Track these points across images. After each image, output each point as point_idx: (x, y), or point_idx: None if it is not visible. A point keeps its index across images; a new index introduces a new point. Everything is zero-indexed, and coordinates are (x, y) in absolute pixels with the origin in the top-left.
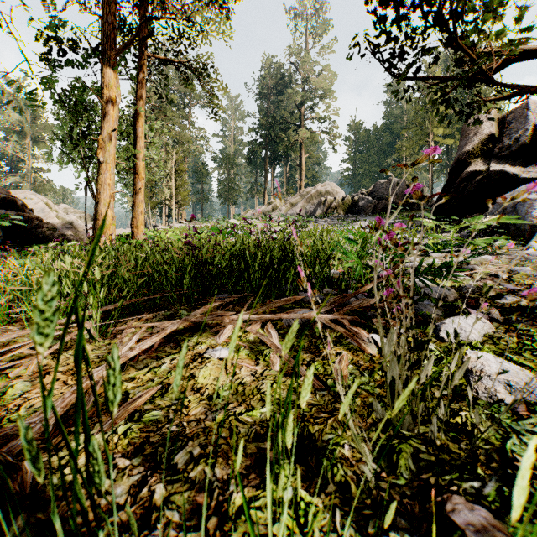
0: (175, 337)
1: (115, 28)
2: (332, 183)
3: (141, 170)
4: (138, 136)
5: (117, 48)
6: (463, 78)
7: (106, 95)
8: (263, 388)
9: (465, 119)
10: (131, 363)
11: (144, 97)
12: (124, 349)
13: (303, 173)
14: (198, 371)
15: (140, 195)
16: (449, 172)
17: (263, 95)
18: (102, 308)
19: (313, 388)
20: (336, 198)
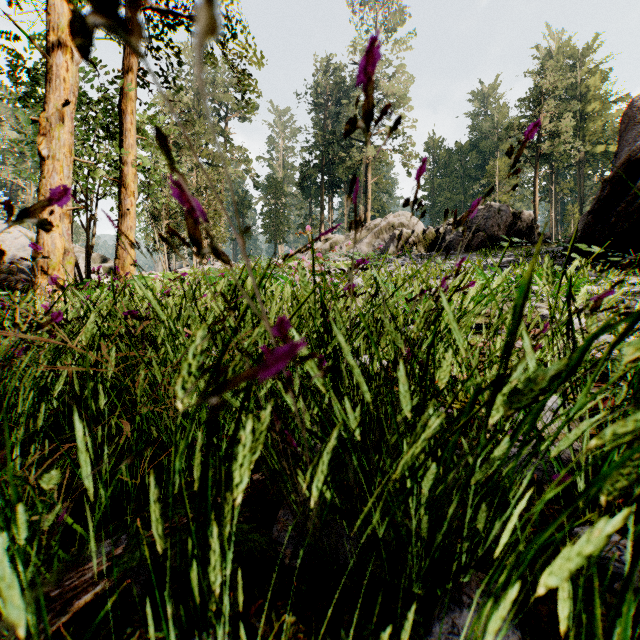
0: None
1: None
2: (408, 213)
3: (130, 181)
4: (126, 128)
5: None
6: None
7: (53, 44)
8: None
9: None
10: None
11: (136, 69)
12: None
13: (369, 202)
14: None
15: (129, 219)
16: (610, 180)
17: (319, 104)
18: None
19: None
20: (414, 231)
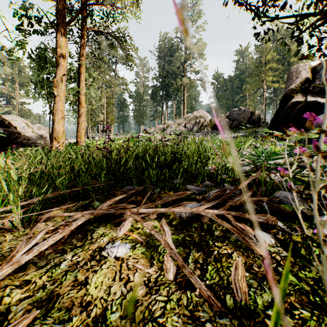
0: (85, 227)
1: (65, 9)
2: (203, 111)
3: (82, 101)
4: (81, 80)
5: (66, 22)
6: (326, 9)
7: (59, 52)
8: (155, 311)
9: (313, 53)
10: (34, 260)
11: (85, 55)
12: (25, 248)
13: (185, 105)
14: (92, 276)
15: (82, 117)
16: (279, 102)
17: (161, 57)
18: (29, 200)
19: (211, 311)
20: (206, 120)
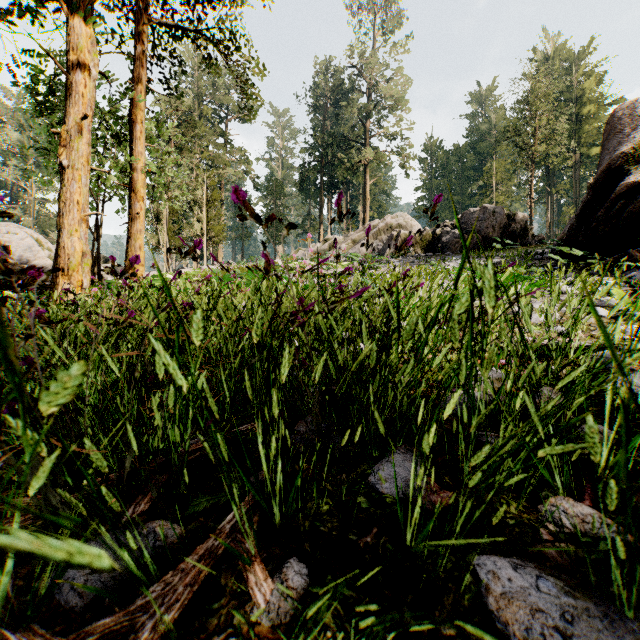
0: None
1: None
2: (405, 214)
3: (139, 186)
4: (136, 136)
5: None
6: None
7: (73, 62)
8: None
9: None
10: None
11: (145, 81)
12: None
13: (367, 203)
14: None
15: (138, 223)
16: (592, 186)
17: (318, 106)
18: None
19: None
20: (411, 232)
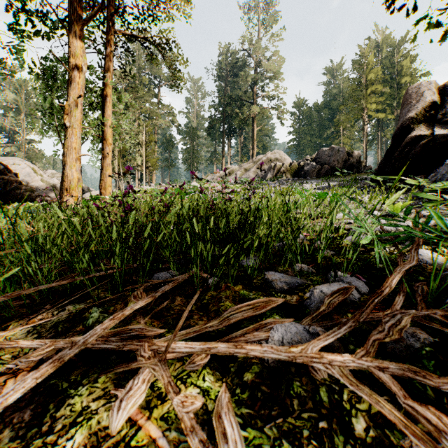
0: (50, 383)
1: (80, 0)
2: (280, 151)
3: (108, 136)
4: (106, 105)
5: (83, 19)
6: None
7: (72, 63)
8: None
9: None
10: None
11: (112, 70)
12: None
13: (255, 143)
14: None
15: (108, 160)
16: (392, 137)
17: (221, 76)
18: None
19: None
20: (284, 164)
